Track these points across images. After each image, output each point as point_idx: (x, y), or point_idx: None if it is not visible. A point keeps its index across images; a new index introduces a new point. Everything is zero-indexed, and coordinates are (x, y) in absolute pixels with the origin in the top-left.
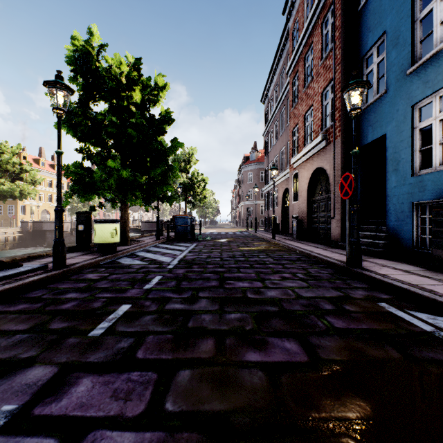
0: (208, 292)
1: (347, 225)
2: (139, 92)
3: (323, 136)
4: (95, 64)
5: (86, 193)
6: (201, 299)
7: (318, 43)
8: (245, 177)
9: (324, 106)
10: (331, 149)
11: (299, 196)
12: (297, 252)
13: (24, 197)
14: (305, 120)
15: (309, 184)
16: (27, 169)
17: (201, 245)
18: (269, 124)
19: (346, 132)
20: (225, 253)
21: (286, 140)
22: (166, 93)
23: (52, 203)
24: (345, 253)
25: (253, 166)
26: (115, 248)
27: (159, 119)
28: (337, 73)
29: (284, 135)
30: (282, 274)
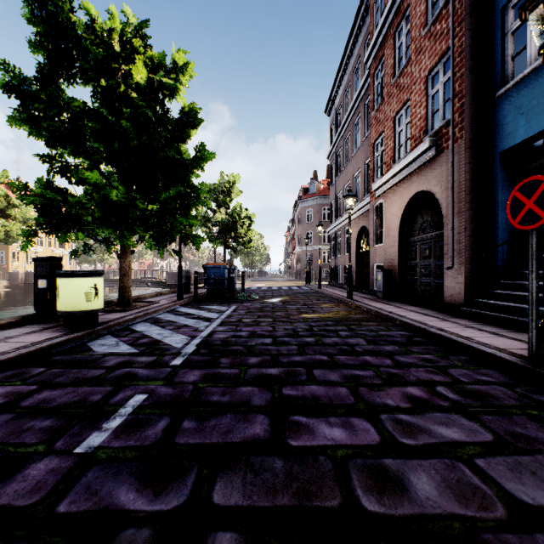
0: (242, 477)
1: (531, 282)
2: (142, 66)
3: (431, 140)
4: (68, 17)
5: (59, 228)
6: (216, 530)
7: (420, 4)
8: (303, 215)
9: (430, 98)
10: (446, 160)
11: (385, 237)
12: (399, 325)
13: (13, 240)
14: (396, 124)
15: (403, 218)
16: (15, 203)
17: (242, 309)
18: (337, 141)
19: (473, 130)
20: (281, 326)
21: (363, 160)
22: (189, 78)
23: (56, 248)
24: (486, 328)
25: (313, 201)
26: (96, 318)
27: (179, 118)
28: (457, 37)
29: (359, 153)
30: (404, 387)
